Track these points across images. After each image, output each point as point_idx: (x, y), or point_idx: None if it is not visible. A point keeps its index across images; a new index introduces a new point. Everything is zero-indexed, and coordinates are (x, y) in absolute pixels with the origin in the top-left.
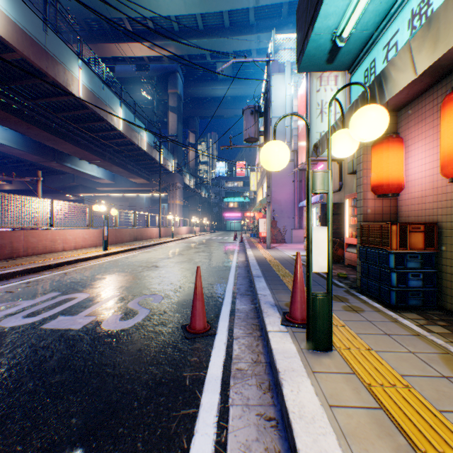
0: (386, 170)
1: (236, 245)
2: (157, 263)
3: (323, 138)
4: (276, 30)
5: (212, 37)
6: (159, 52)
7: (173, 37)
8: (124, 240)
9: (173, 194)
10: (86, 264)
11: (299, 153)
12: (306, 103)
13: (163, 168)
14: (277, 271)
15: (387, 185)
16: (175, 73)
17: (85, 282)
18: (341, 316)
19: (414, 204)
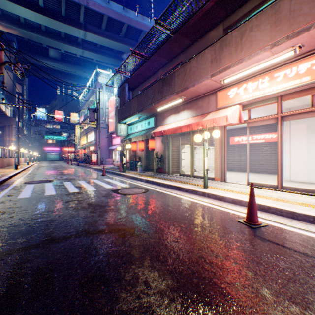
0: (134, 147)
1: (79, 167)
2: (60, 172)
3: (123, 140)
4: (94, 52)
5: (52, 38)
6: (3, 28)
7: (19, 25)
8: (5, 165)
9: (10, 133)
10: (25, 174)
11: (110, 126)
12: (116, 118)
13: (3, 113)
14: (111, 169)
15: (134, 150)
16: (12, 42)
17: (51, 175)
18: (127, 171)
19: (138, 153)
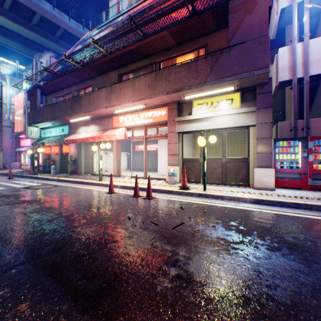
0: (48, 151)
1: None
2: None
3: (36, 143)
4: None
5: None
6: None
7: None
8: None
9: None
10: None
11: (16, 125)
12: (26, 119)
13: None
14: (19, 173)
15: (48, 153)
16: None
17: None
18: (39, 174)
19: (53, 157)
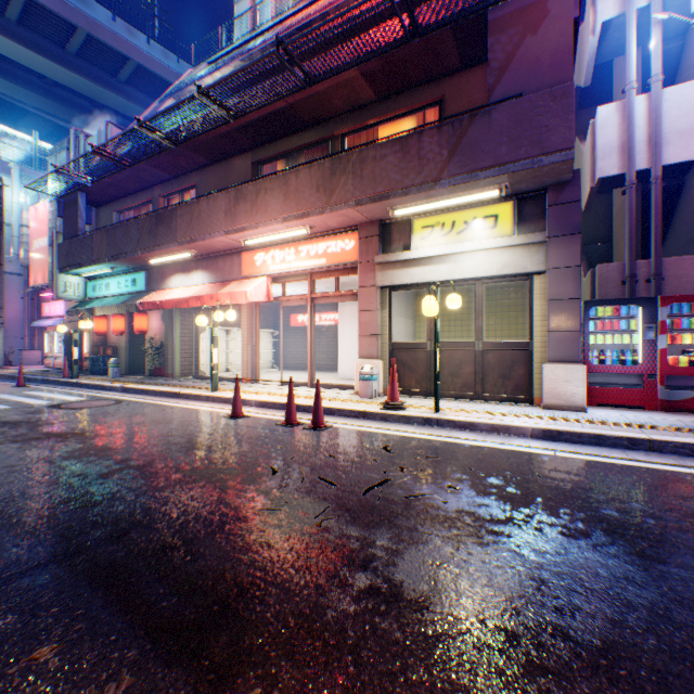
0: (102, 327)
1: None
2: None
3: (75, 311)
4: None
5: None
6: None
7: None
8: None
9: None
10: None
11: (34, 271)
12: (55, 258)
13: None
14: (40, 374)
15: (102, 332)
16: None
17: None
18: (84, 377)
19: (114, 339)
